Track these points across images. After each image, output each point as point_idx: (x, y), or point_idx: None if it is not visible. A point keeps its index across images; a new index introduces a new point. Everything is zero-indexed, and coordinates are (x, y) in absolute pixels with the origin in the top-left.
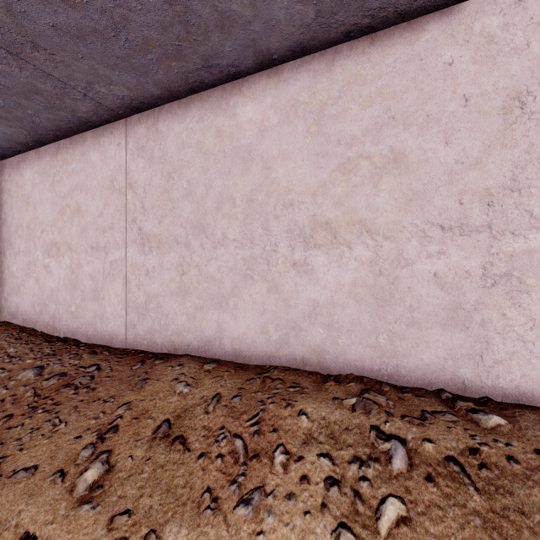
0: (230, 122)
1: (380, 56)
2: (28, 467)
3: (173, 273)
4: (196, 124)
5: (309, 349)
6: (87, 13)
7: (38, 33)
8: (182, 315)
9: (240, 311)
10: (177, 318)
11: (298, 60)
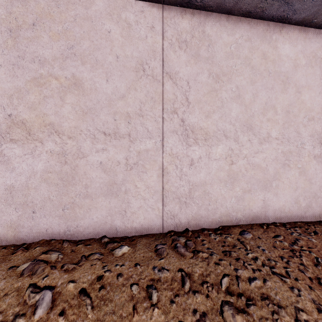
0: None
1: (65, 7)
2: None
3: None
4: None
5: (5, 227)
6: None
7: None
8: None
9: None
10: None
11: None
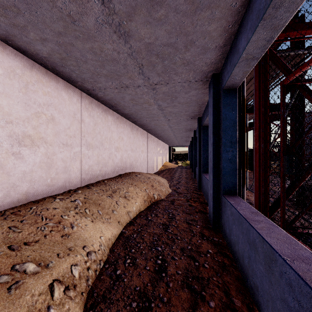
0: None
1: (48, 80)
2: None
3: None
4: None
5: (21, 194)
6: None
7: None
8: None
9: None
10: None
11: (15, 50)
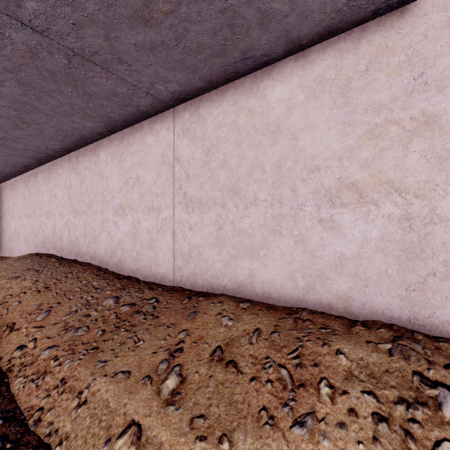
0: (261, 103)
1: (409, 27)
2: (123, 371)
3: (211, 228)
4: (230, 107)
5: (335, 296)
6: (159, 30)
7: (123, 51)
8: (219, 262)
9: (269, 260)
10: (215, 264)
11: (324, 42)
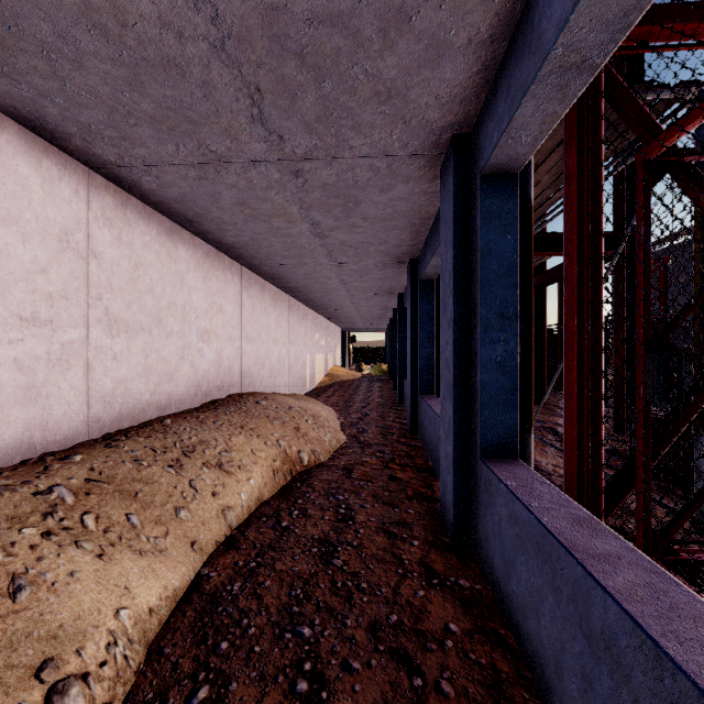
0: None
1: None
2: None
3: None
4: None
5: None
6: None
7: None
8: None
9: None
10: None
11: None
